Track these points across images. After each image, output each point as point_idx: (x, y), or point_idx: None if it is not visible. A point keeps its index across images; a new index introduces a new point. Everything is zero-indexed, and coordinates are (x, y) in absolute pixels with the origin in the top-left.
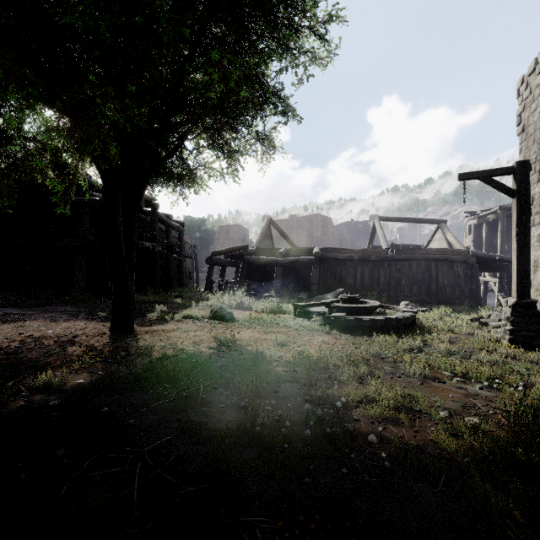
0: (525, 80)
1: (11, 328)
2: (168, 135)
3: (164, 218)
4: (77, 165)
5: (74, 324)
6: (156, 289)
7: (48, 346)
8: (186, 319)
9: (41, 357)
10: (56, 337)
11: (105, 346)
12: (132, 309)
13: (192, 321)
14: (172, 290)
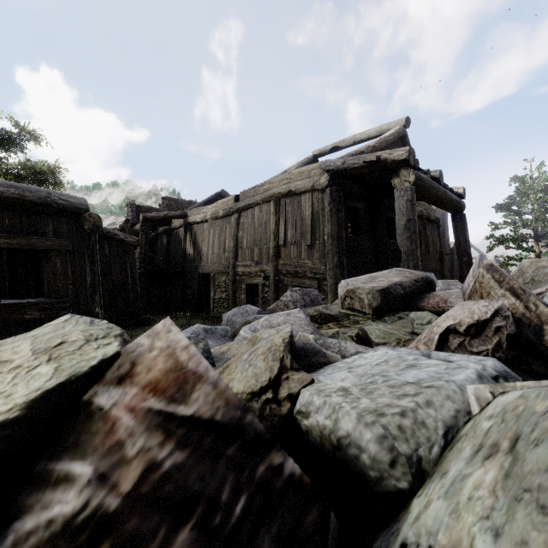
0: (128, 205)
1: None
2: None
3: None
4: None
5: None
6: None
7: None
8: None
9: None
10: None
11: None
12: None
13: None
14: None
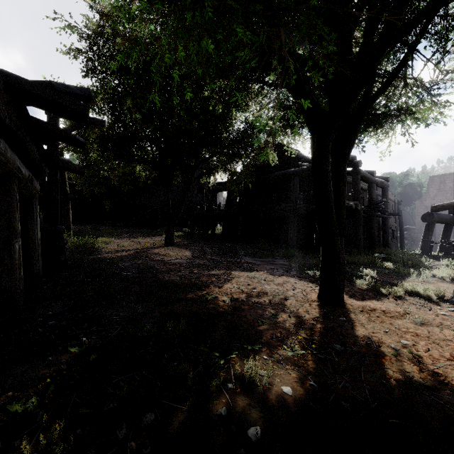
0: None
1: (244, 277)
2: (391, 50)
3: (366, 174)
4: (281, 82)
5: (286, 281)
6: (358, 249)
7: (263, 306)
8: (409, 296)
9: (256, 321)
10: (271, 295)
11: (314, 322)
12: (342, 277)
13: (423, 303)
14: (376, 250)
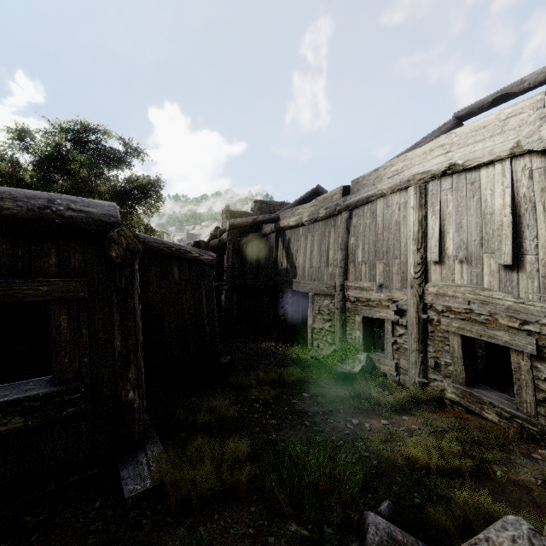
0: (223, 212)
1: None
2: None
3: None
4: None
5: None
6: None
7: None
8: None
9: None
10: None
11: None
12: None
13: None
14: None
